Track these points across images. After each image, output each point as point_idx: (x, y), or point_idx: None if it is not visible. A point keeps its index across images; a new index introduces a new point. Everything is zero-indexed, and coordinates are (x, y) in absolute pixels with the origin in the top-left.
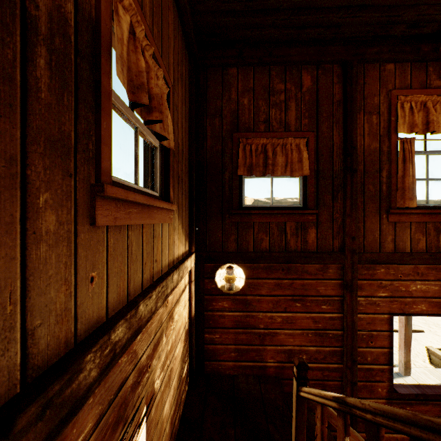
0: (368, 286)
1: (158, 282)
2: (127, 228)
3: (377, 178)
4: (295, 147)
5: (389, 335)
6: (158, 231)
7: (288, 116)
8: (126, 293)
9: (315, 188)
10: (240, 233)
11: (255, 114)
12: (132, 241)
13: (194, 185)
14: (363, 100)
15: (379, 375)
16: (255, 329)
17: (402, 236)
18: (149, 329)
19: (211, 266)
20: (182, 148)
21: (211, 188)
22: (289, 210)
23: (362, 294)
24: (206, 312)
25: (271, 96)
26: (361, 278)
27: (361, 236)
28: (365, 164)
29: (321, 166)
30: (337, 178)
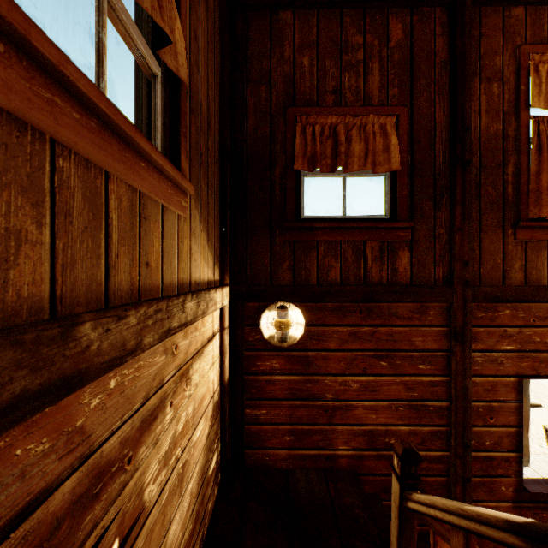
0: (487, 335)
1: (148, 300)
2: (50, 145)
3: (500, 176)
4: (379, 128)
5: (517, 407)
6: (152, 212)
7: (368, 83)
8: (47, 293)
9: (408, 190)
10: (297, 258)
11: (320, 80)
12: (72, 187)
13: (229, 185)
14: (479, 60)
15: (502, 467)
16: (319, 400)
17: (536, 262)
18: (130, 388)
19: (255, 307)
20: (208, 116)
21: (255, 190)
22: (370, 222)
23: (477, 347)
24: (246, 376)
25: (343, 53)
26: (476, 324)
27: (476, 262)
28: (482, 155)
29: (417, 158)
30: (441, 176)
